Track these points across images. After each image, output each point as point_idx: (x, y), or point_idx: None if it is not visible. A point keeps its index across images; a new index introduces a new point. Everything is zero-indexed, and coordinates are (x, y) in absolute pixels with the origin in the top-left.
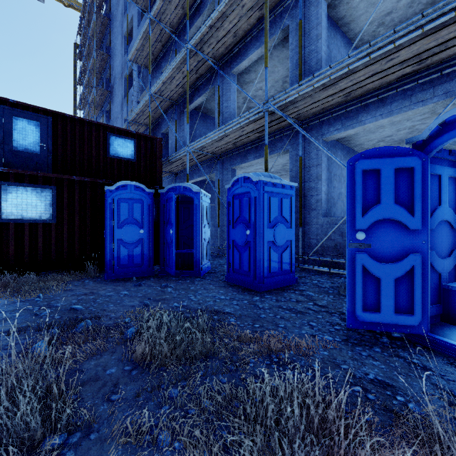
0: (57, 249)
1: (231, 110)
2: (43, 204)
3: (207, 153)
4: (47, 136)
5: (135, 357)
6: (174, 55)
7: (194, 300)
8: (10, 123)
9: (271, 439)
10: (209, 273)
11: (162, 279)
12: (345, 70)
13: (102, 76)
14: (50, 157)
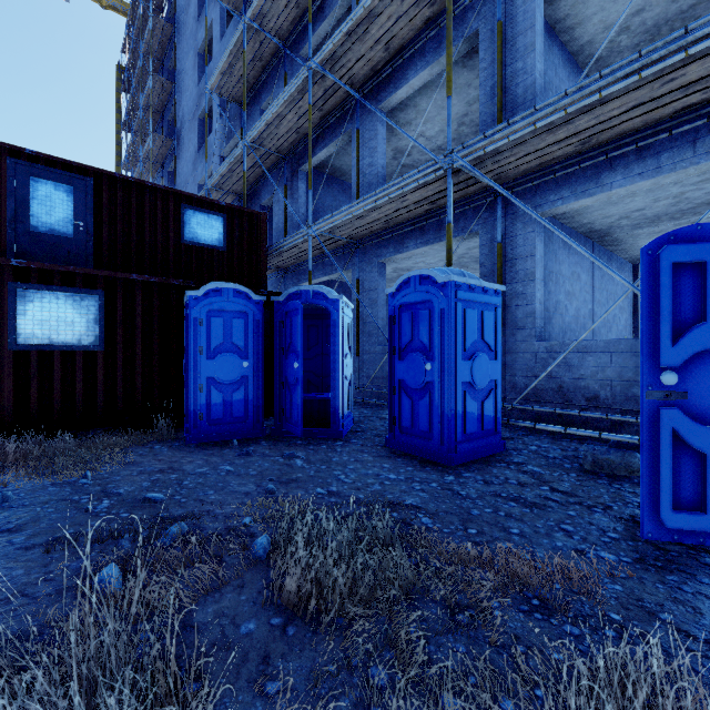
0: (106, 394)
1: (378, 168)
2: (84, 320)
3: (340, 237)
4: (85, 209)
5: (284, 598)
6: (281, 81)
7: (347, 482)
8: (26, 188)
9: None
10: (354, 433)
11: (280, 443)
12: (593, 97)
13: (163, 117)
14: (91, 243)
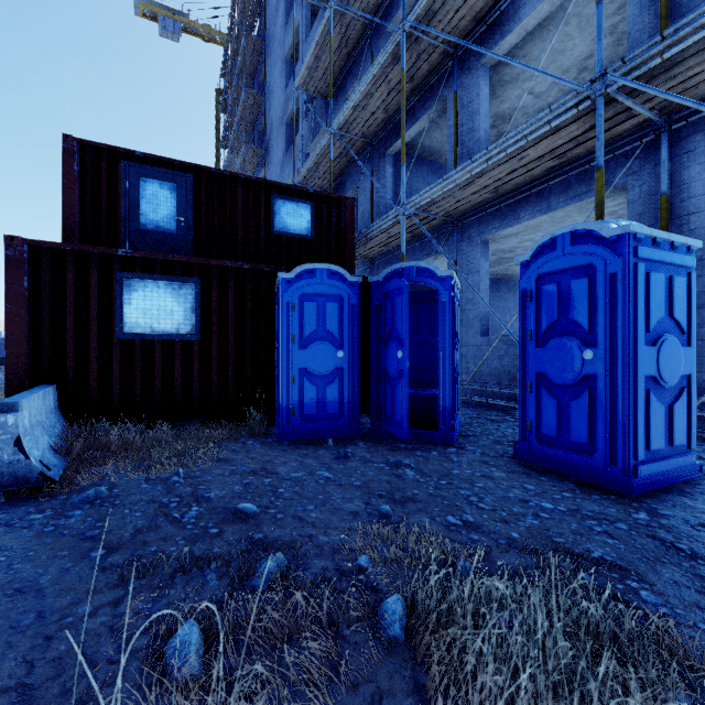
0: (202, 384)
1: (480, 132)
2: (182, 309)
3: (436, 215)
4: (186, 205)
5: None
6: (367, 64)
7: (484, 508)
8: (136, 188)
9: None
10: (466, 438)
11: (380, 446)
12: None
13: (254, 129)
14: (191, 237)
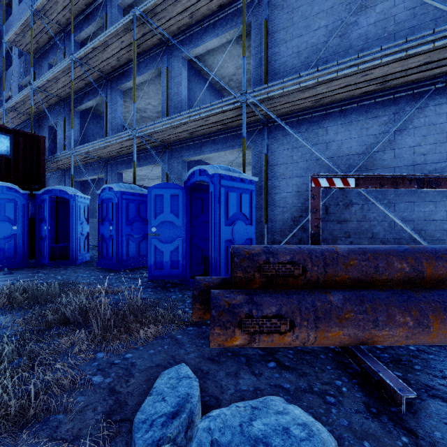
0: None
1: (118, 121)
2: None
3: (94, 157)
4: None
5: None
6: (63, 51)
7: (60, 278)
8: None
9: (64, 315)
10: (86, 262)
11: (36, 269)
12: (178, 122)
13: None
14: None
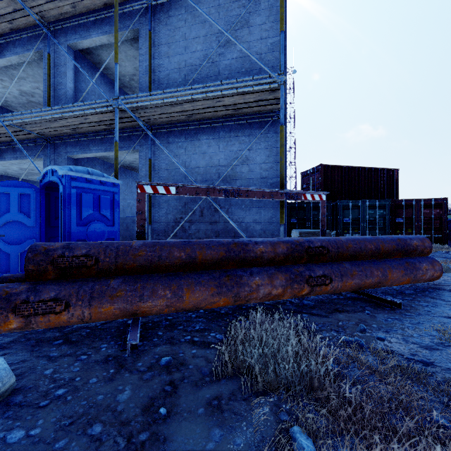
0: None
1: None
2: None
3: None
4: None
5: None
6: None
7: None
8: None
9: None
10: None
11: None
12: (50, 116)
13: None
14: None
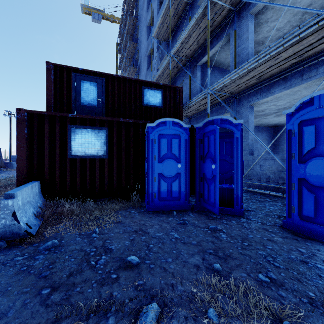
0: (109, 180)
1: (249, 49)
2: (99, 143)
3: (225, 93)
4: (102, 93)
5: None
6: (187, 22)
7: (279, 267)
8: (79, 85)
9: None
10: (249, 212)
11: (202, 216)
12: None
13: (133, 59)
14: (104, 108)
